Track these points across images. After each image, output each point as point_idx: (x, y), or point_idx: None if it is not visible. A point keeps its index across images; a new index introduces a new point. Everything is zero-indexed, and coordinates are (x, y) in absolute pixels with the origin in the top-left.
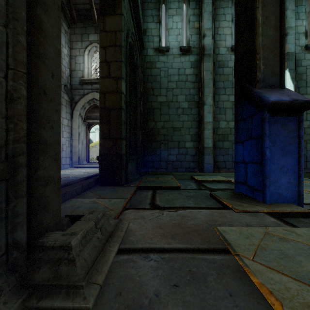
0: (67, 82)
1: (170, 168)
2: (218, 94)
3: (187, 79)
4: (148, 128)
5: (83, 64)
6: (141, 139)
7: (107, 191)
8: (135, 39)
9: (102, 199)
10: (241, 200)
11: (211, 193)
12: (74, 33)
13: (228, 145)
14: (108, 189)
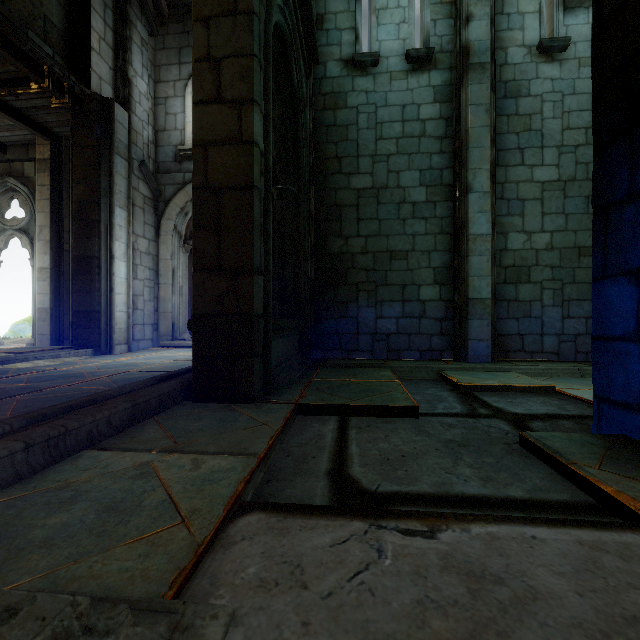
0: (147, 156)
1: (381, 350)
2: (504, 166)
3: (425, 131)
4: (328, 253)
5: (182, 114)
6: (311, 281)
7: (206, 421)
8: (294, 24)
9: (177, 456)
10: None
11: (525, 435)
12: (164, 47)
13: (530, 293)
14: (210, 414)
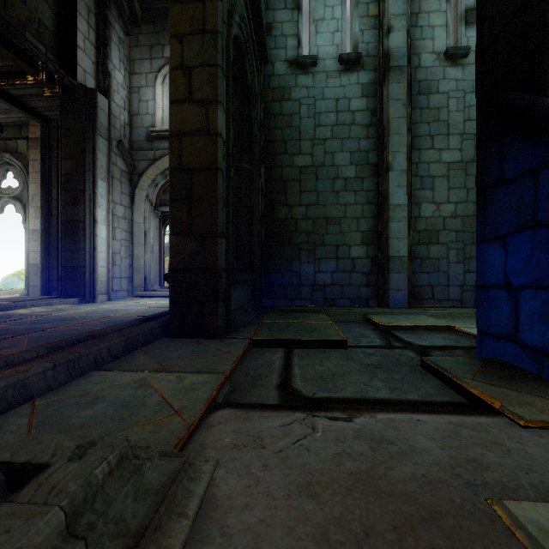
0: (123, 136)
1: (319, 298)
2: (418, 149)
3: (354, 120)
4: (275, 218)
5: (153, 101)
6: (262, 242)
7: (183, 351)
8: (248, 34)
9: (164, 374)
10: (514, 383)
11: (424, 359)
12: (137, 45)
13: (439, 252)
14: (185, 346)
